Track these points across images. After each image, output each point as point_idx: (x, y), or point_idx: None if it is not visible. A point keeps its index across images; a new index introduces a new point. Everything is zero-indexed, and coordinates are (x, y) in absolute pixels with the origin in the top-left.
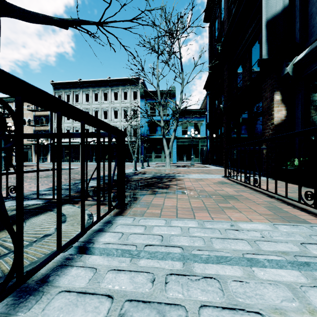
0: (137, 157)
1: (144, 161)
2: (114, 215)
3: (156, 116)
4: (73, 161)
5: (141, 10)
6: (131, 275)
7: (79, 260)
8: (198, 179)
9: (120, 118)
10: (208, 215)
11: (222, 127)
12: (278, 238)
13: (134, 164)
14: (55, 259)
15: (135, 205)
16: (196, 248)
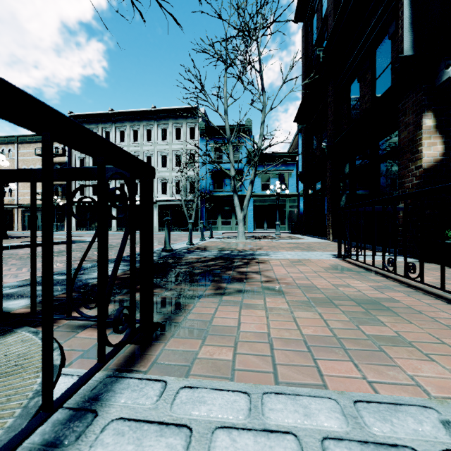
0: (195, 223)
1: (206, 229)
2: (118, 367)
3: (223, 163)
4: None
5: None
6: None
7: None
8: (294, 261)
9: (170, 166)
10: (352, 366)
11: (324, 177)
12: None
13: (189, 234)
14: None
15: (177, 327)
16: None
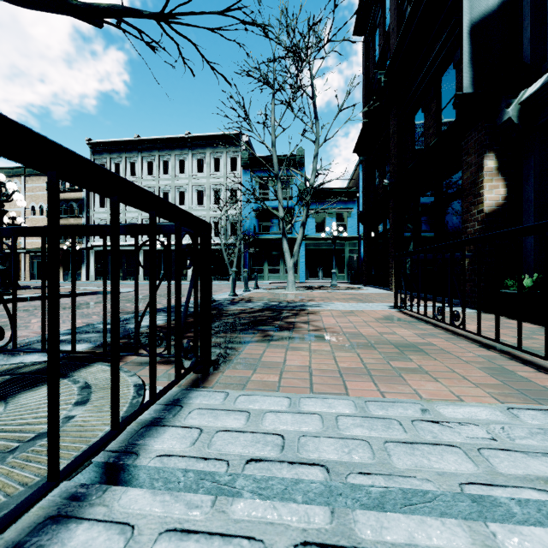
0: (237, 271)
1: (250, 278)
2: (188, 386)
3: (270, 200)
4: (125, 278)
5: (244, 12)
6: (211, 547)
7: (99, 501)
8: (346, 312)
9: (207, 204)
10: (373, 386)
11: (387, 218)
12: (527, 442)
13: (232, 284)
14: (45, 498)
15: (230, 364)
16: (356, 469)
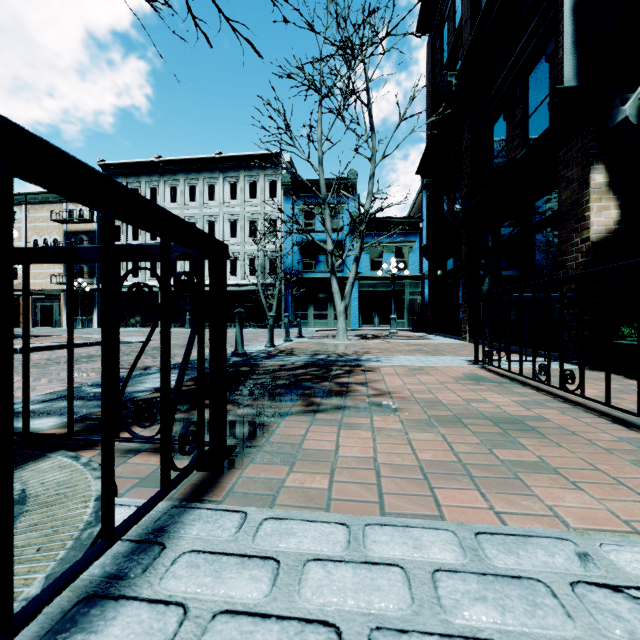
0: (277, 317)
1: (293, 325)
2: (185, 498)
3: (316, 233)
4: (144, 325)
5: None
6: None
7: None
8: (414, 368)
9: (241, 237)
10: (478, 496)
11: (458, 252)
12: None
13: (269, 332)
14: None
15: (256, 452)
16: None
